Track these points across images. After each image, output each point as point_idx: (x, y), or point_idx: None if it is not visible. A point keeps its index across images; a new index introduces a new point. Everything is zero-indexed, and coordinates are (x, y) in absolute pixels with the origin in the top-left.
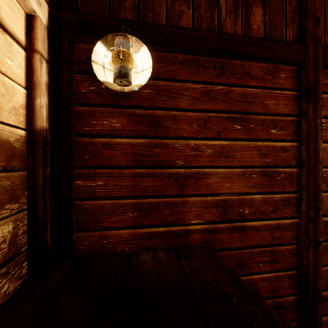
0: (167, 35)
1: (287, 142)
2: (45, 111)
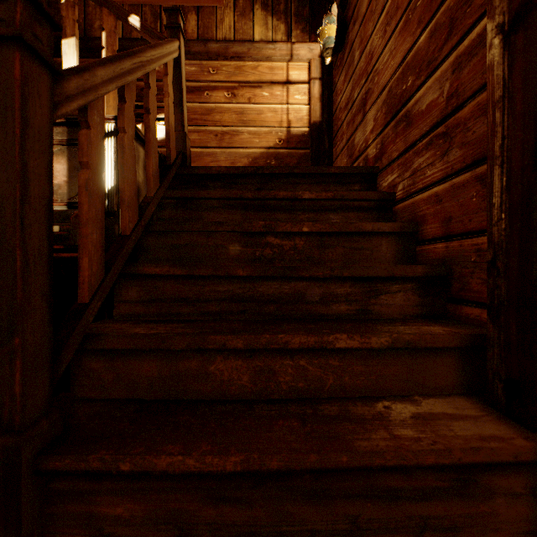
0: None
1: None
2: (318, 111)
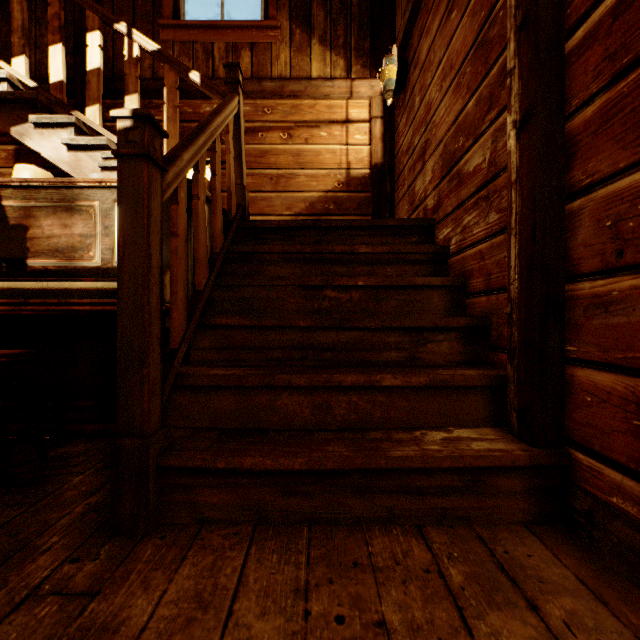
0: (408, 6)
1: None
2: (380, 152)
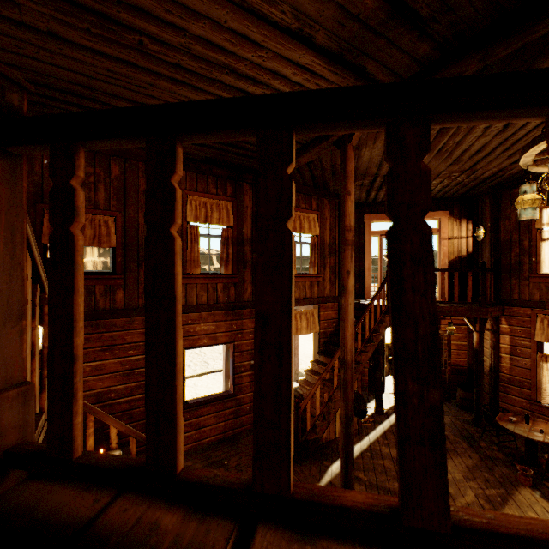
0: None
1: (140, 356)
2: None
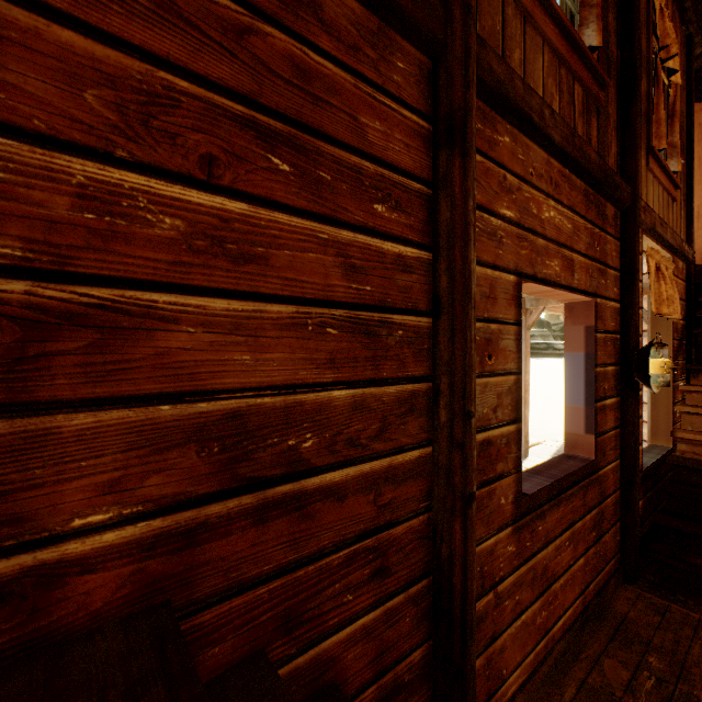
0: None
1: (411, 247)
2: None
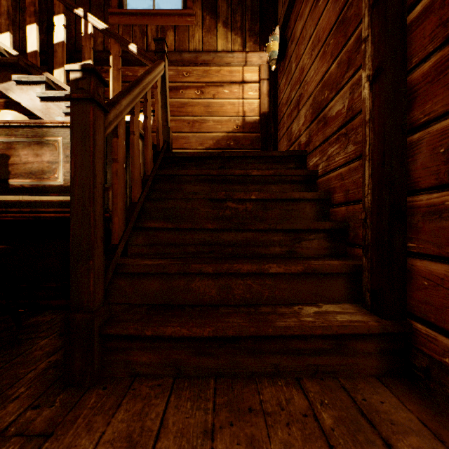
0: None
1: None
2: (266, 104)
